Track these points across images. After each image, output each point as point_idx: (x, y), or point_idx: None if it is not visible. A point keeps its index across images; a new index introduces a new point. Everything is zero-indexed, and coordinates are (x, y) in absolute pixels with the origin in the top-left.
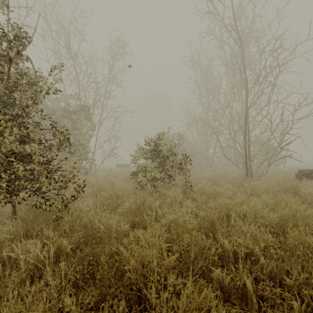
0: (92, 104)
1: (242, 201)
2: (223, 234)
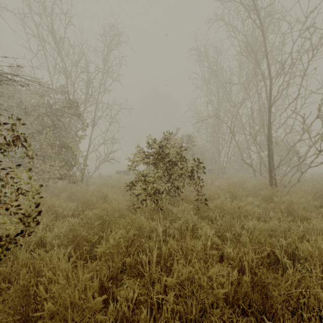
0: (84, 99)
1: (285, 227)
2: (293, 319)
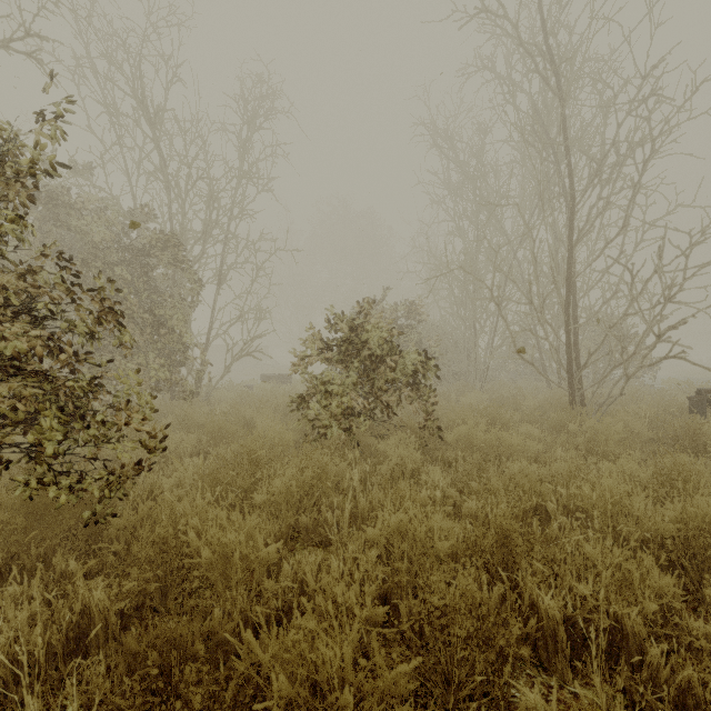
0: (202, 232)
1: (571, 470)
2: (537, 570)
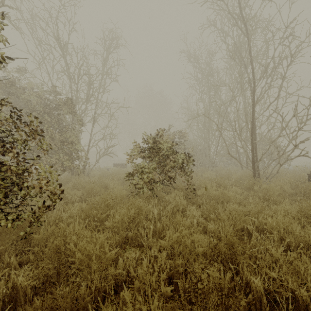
0: (86, 99)
1: (258, 209)
2: (249, 264)
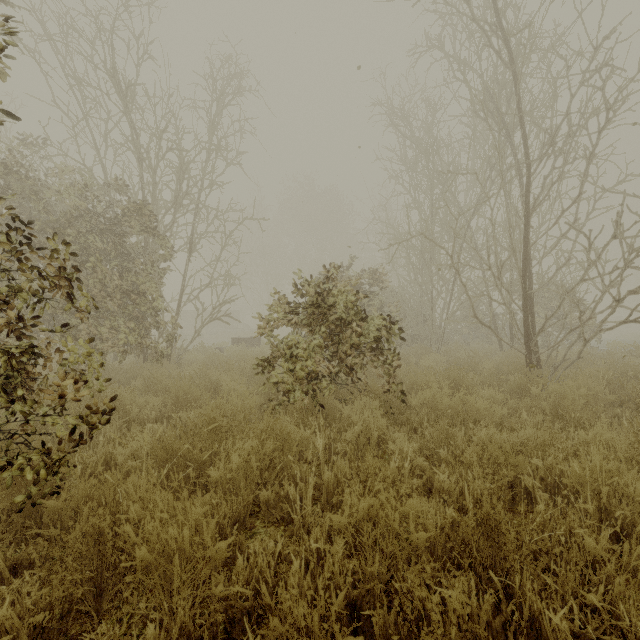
0: (173, 202)
1: (544, 439)
2: (535, 573)
